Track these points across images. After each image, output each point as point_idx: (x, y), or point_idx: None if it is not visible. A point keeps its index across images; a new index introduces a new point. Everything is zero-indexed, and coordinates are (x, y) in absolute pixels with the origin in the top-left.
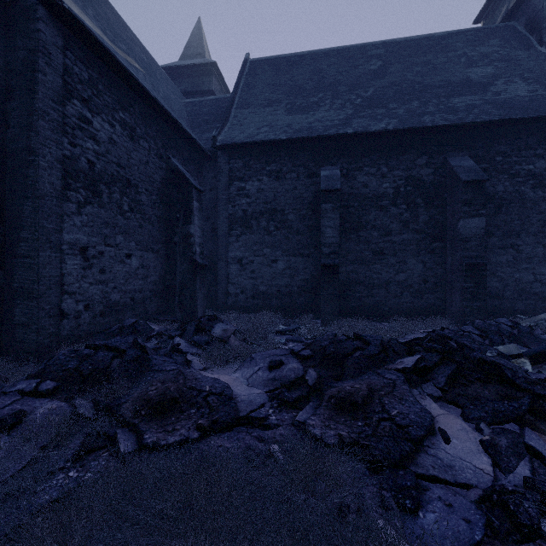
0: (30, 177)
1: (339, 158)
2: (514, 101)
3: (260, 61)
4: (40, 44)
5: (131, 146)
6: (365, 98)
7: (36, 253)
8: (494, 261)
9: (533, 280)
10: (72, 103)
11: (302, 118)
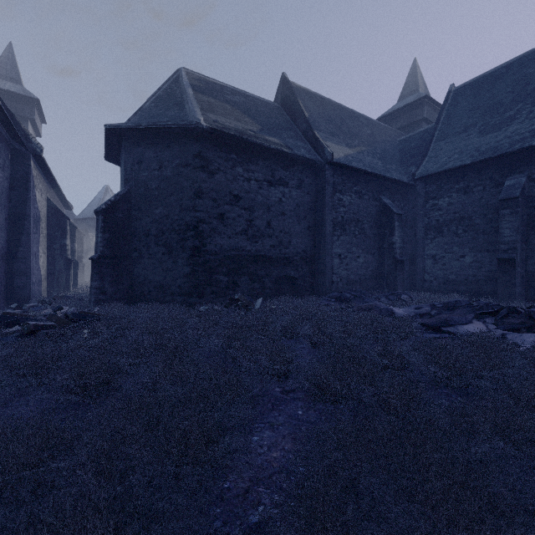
0: (323, 229)
1: (527, 166)
2: None
3: (463, 88)
4: (326, 179)
5: (359, 201)
6: None
7: (325, 258)
8: None
9: None
10: (335, 195)
11: (492, 137)
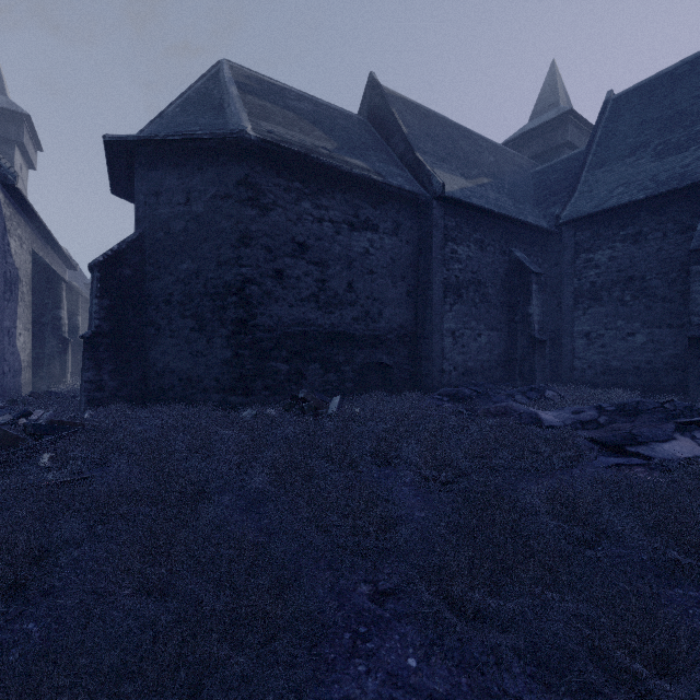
0: (429, 295)
1: None
2: None
3: (627, 95)
4: (434, 222)
5: (481, 255)
6: None
7: (432, 336)
8: None
9: None
10: (447, 245)
11: (675, 160)
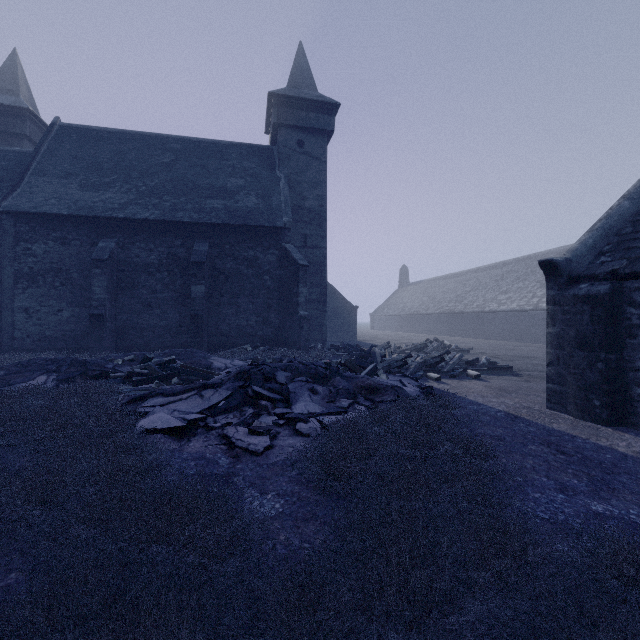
0: None
1: (117, 233)
2: (240, 210)
3: (70, 128)
4: None
5: None
6: (149, 187)
7: None
8: (225, 313)
9: (247, 325)
10: None
11: (91, 196)
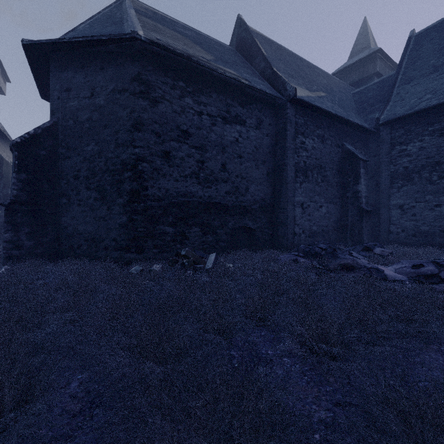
0: (284, 175)
1: None
2: None
3: (426, 31)
4: (288, 119)
5: (322, 146)
6: None
7: (286, 207)
8: None
9: None
10: (297, 138)
11: None
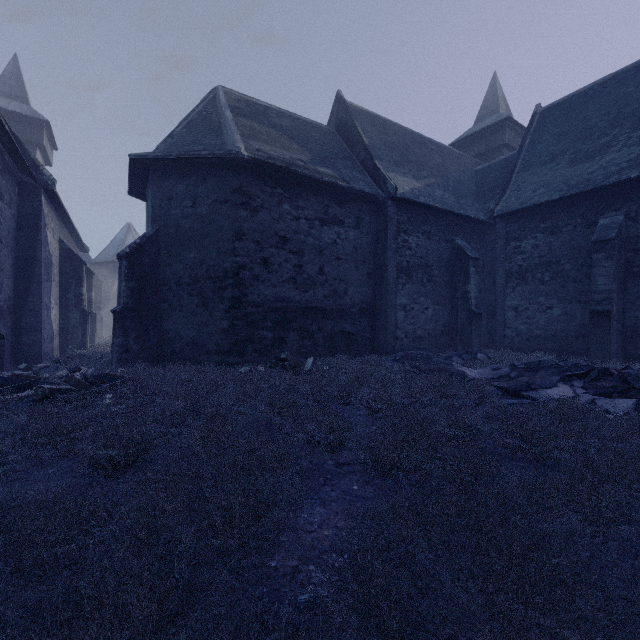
0: (385, 276)
1: (624, 202)
2: None
3: (551, 108)
4: (389, 217)
5: (428, 243)
6: None
7: (387, 310)
8: None
9: None
10: (400, 236)
11: (584, 168)
